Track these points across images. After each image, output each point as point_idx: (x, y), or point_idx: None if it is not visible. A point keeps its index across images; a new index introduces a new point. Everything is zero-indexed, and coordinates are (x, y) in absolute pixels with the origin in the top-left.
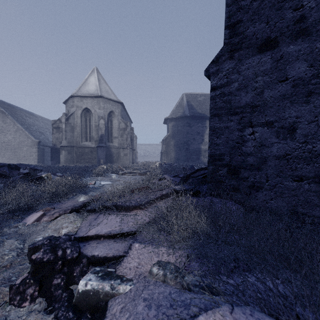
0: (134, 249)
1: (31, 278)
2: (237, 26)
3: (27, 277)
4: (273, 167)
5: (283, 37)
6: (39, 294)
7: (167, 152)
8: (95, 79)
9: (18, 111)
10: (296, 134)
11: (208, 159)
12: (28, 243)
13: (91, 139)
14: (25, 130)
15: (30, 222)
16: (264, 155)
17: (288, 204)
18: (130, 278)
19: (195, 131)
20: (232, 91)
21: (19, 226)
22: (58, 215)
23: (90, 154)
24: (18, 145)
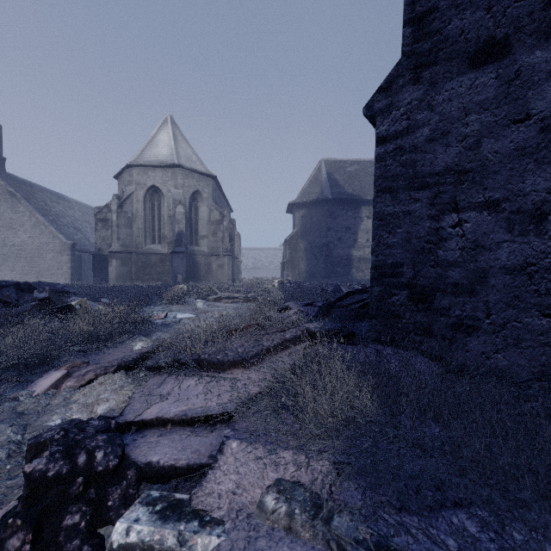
0: (228, 453)
1: (21, 511)
2: (427, 19)
3: (15, 508)
4: (501, 288)
5: (520, 36)
6: (34, 548)
7: (292, 262)
8: (168, 136)
9: (38, 193)
10: (547, 224)
11: (372, 273)
12: (32, 431)
13: (162, 240)
14: (50, 225)
15: (41, 389)
16: (482, 265)
17: (531, 361)
18: (219, 518)
19: (341, 225)
20: (418, 144)
21: (20, 398)
22: (94, 376)
23: (160, 266)
24: (37, 251)
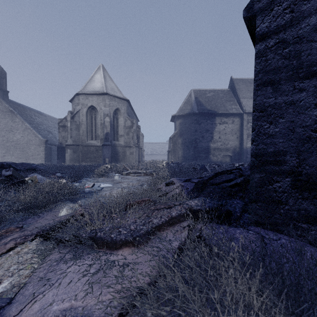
0: None
1: None
2: None
3: None
4: None
5: None
6: None
7: (174, 151)
8: (100, 76)
9: (27, 111)
10: None
11: (252, 161)
12: None
13: (97, 138)
14: (33, 129)
15: None
16: None
17: None
18: None
19: (203, 128)
20: (303, 35)
21: None
22: (13, 245)
23: (96, 153)
24: (26, 144)
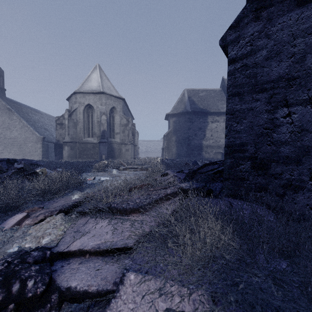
0: (127, 284)
1: None
2: None
3: None
4: None
5: None
6: None
7: (168, 148)
8: (97, 75)
9: (24, 109)
10: None
11: (225, 150)
12: None
13: (93, 135)
14: (30, 127)
15: (8, 226)
16: (307, 143)
17: None
18: None
19: (196, 126)
20: (258, 62)
21: None
22: (43, 217)
23: (92, 150)
24: (23, 141)
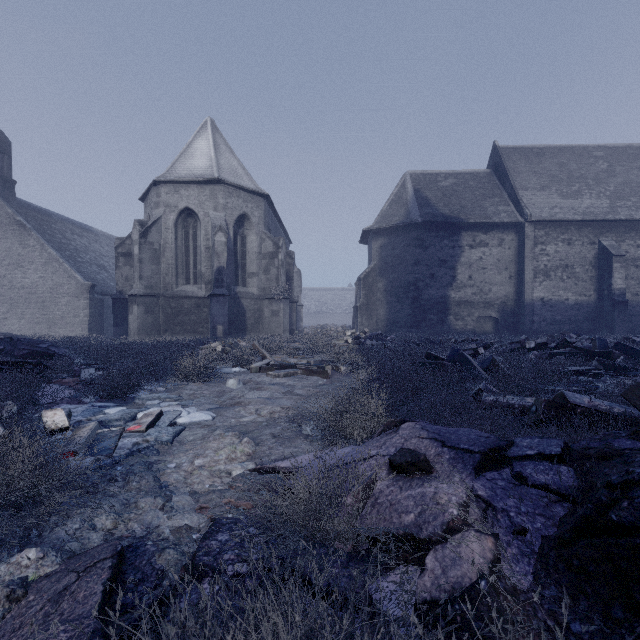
0: None
1: None
2: None
3: None
4: None
5: None
6: None
7: (368, 307)
8: (207, 143)
9: (56, 223)
10: None
11: None
12: None
13: (198, 279)
14: (65, 262)
15: None
16: None
17: None
18: None
19: (434, 257)
20: None
21: None
22: None
23: (196, 313)
24: (50, 294)
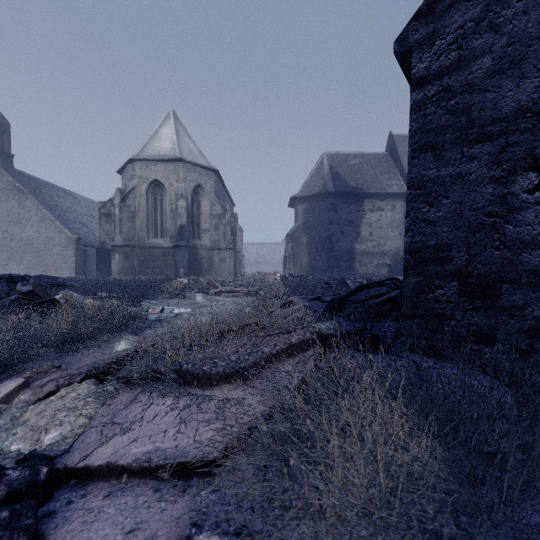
0: None
1: None
2: None
3: None
4: None
5: None
6: None
7: (295, 256)
8: (170, 130)
9: (45, 188)
10: None
11: (406, 259)
12: None
13: (164, 234)
14: (56, 220)
15: None
16: None
17: None
18: None
19: (344, 218)
20: (474, 81)
21: None
22: (54, 387)
23: (162, 260)
24: (44, 245)
